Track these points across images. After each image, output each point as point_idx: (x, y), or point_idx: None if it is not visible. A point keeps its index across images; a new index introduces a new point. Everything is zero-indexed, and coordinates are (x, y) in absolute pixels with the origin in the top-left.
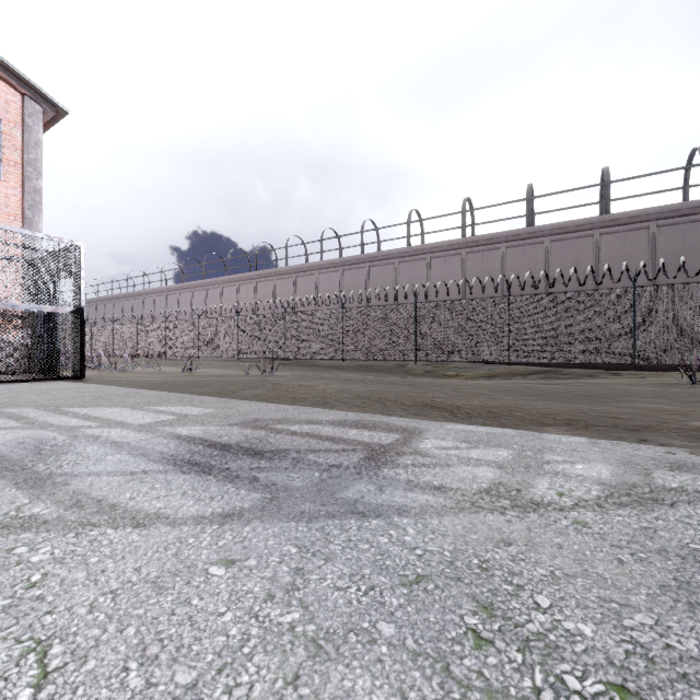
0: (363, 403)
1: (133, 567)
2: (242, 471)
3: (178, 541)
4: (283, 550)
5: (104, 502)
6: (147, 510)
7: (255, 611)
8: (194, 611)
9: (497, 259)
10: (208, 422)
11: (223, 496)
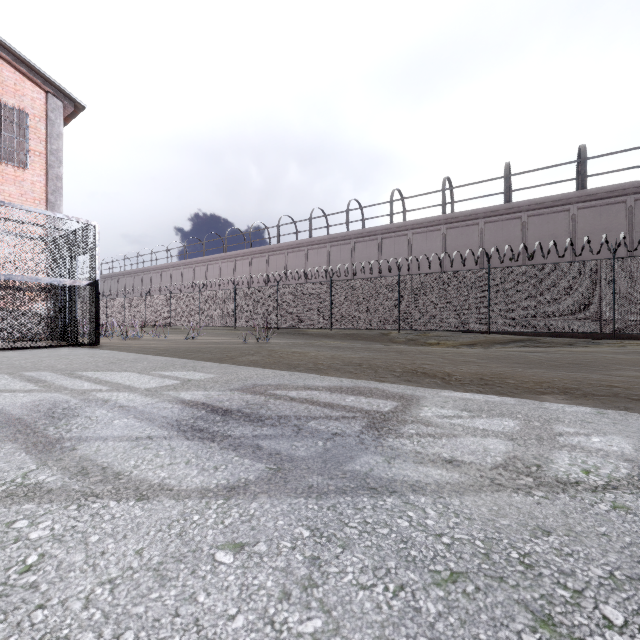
0: (355, 369)
1: (135, 549)
2: (245, 439)
3: (182, 518)
4: (295, 533)
5: (108, 470)
6: (150, 480)
7: (270, 615)
8: (200, 612)
9: (475, 234)
10: (210, 387)
11: (227, 465)
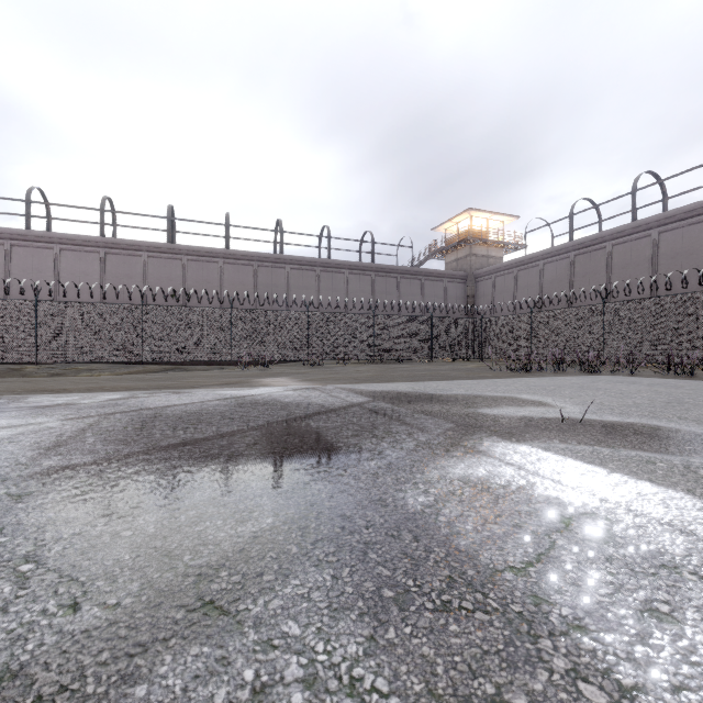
0: None
1: None
2: None
3: None
4: None
5: None
6: None
7: None
8: None
9: (139, 266)
10: None
11: None
